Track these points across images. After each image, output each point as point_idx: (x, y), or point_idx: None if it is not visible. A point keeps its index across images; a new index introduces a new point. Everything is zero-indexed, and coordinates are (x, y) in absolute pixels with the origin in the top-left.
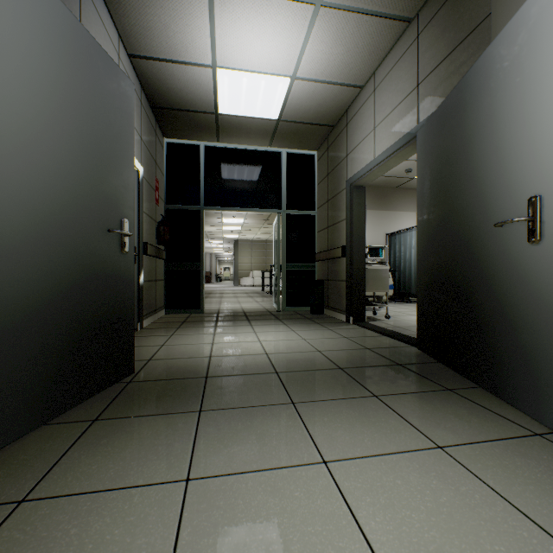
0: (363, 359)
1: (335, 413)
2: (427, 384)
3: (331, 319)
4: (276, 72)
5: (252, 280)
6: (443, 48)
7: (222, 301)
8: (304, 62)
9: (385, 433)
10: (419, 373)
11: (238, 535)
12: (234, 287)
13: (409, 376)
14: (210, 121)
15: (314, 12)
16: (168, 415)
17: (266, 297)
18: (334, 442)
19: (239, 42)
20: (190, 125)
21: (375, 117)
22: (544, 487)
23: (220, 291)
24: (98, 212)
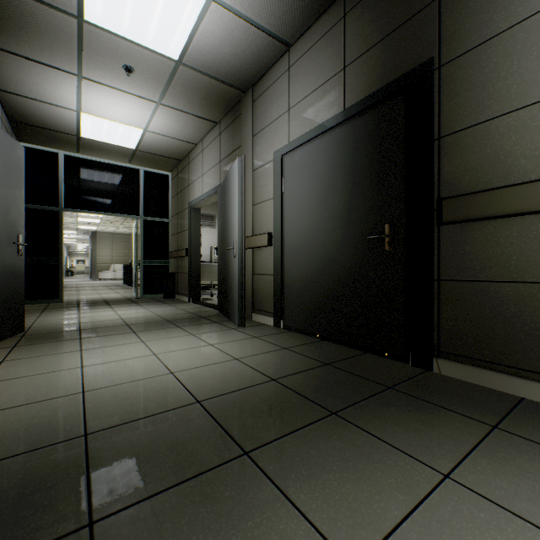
0: (184, 317)
1: (155, 332)
2: (208, 322)
3: (178, 301)
4: (132, 125)
5: (114, 273)
6: (229, 149)
7: (80, 293)
8: (153, 125)
9: (174, 334)
10: (209, 319)
11: (106, 354)
12: (92, 281)
13: (203, 320)
14: (72, 139)
15: (157, 105)
16: (62, 341)
17: (128, 289)
18: (150, 338)
19: (102, 105)
20: (50, 138)
21: (203, 168)
22: (218, 337)
23: (76, 285)
24: (7, 233)
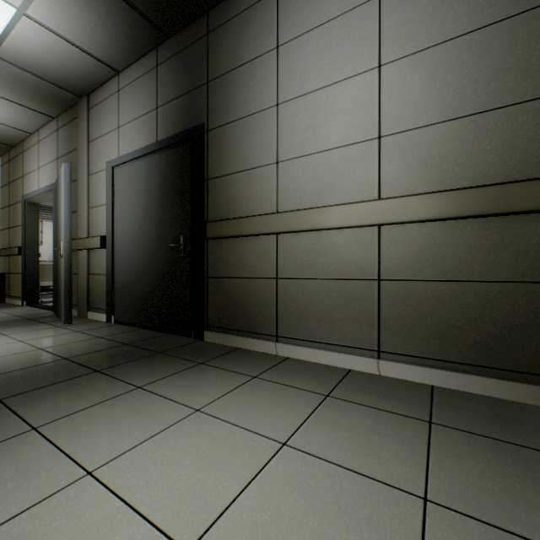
0: (5, 320)
1: None
2: (33, 323)
3: (9, 305)
4: None
5: None
6: (67, 148)
7: None
8: None
9: None
10: (37, 320)
11: None
12: None
13: (28, 321)
14: None
15: None
16: None
17: None
18: None
19: None
20: None
21: (40, 160)
22: (35, 334)
23: None
24: None
